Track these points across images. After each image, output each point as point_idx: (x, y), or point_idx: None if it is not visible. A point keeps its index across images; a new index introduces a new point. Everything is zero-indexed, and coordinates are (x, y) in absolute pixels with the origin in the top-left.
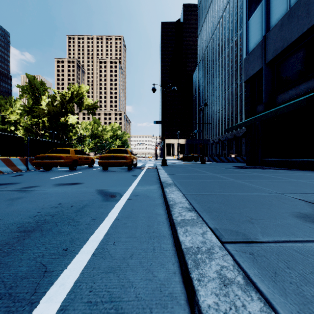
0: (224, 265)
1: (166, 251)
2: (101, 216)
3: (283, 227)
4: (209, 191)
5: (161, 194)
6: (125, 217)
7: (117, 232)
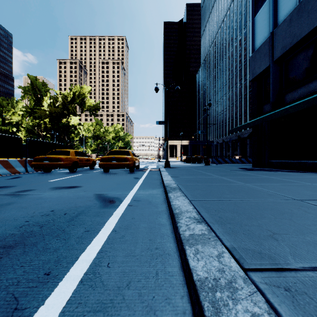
0: (256, 312)
1: (171, 278)
2: (96, 226)
3: (316, 246)
4: (218, 197)
5: (165, 199)
6: (123, 228)
7: (114, 249)
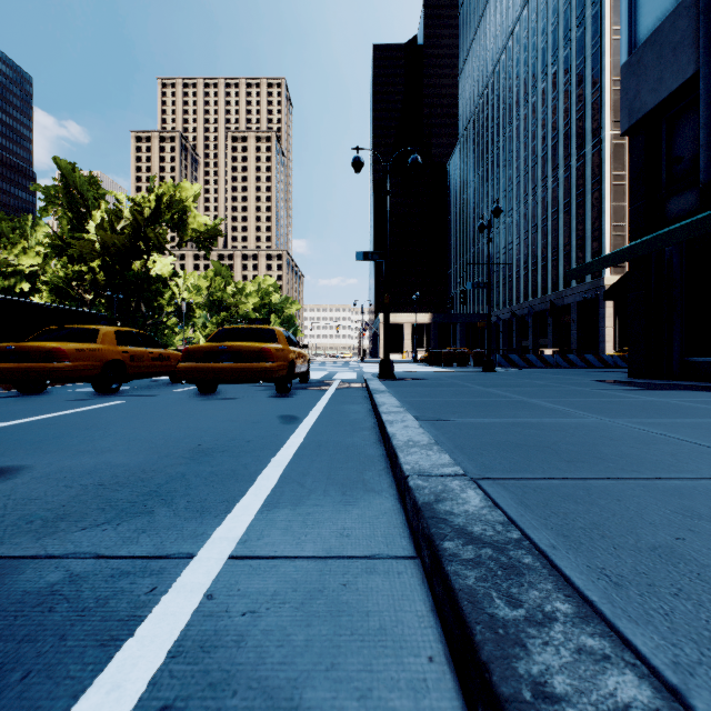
0: None
1: None
2: None
3: None
4: None
5: (447, 685)
6: None
7: None
